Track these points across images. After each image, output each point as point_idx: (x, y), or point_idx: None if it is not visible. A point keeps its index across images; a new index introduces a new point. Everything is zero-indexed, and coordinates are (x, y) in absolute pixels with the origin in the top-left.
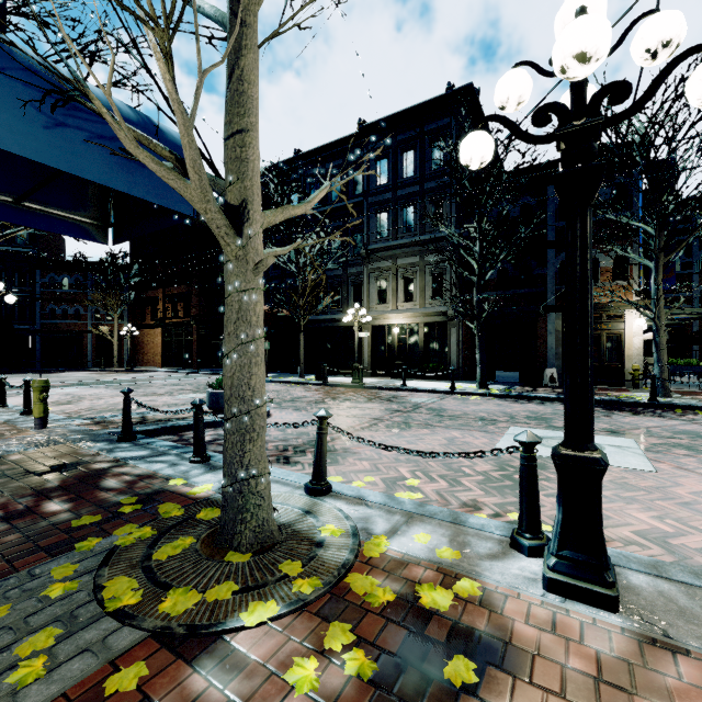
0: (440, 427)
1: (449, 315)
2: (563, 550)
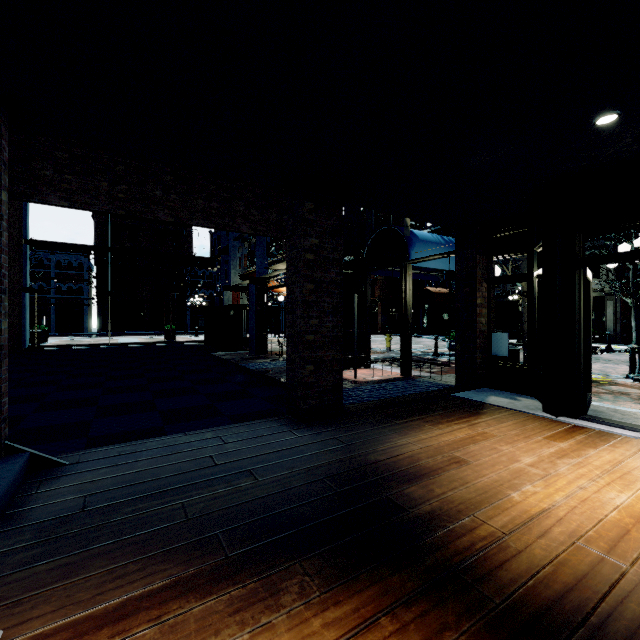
0: (597, 363)
1: (605, 291)
2: (639, 371)
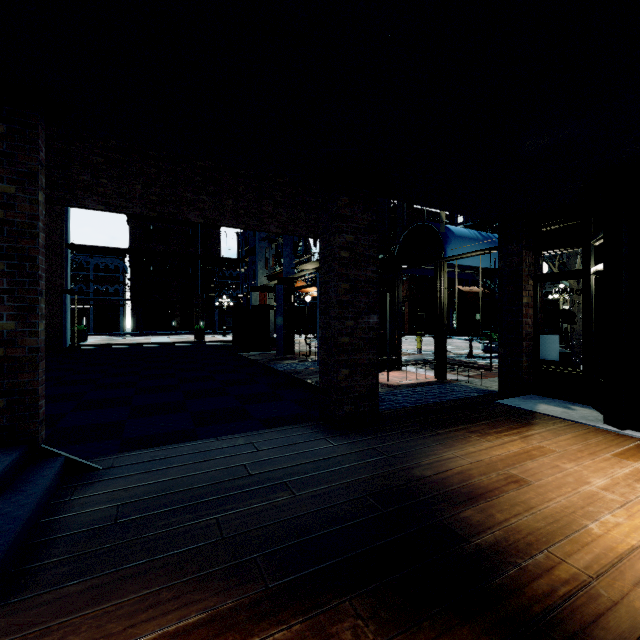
0: None
1: None
2: None
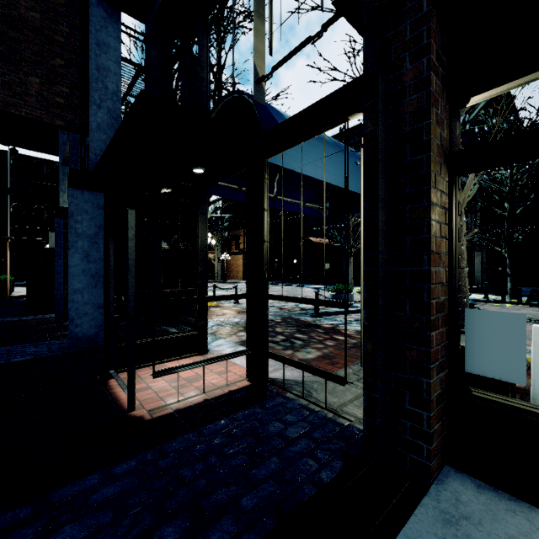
0: None
1: (474, 242)
2: None
